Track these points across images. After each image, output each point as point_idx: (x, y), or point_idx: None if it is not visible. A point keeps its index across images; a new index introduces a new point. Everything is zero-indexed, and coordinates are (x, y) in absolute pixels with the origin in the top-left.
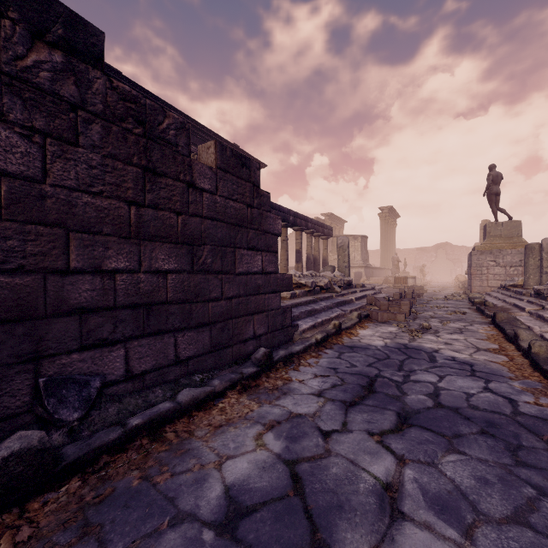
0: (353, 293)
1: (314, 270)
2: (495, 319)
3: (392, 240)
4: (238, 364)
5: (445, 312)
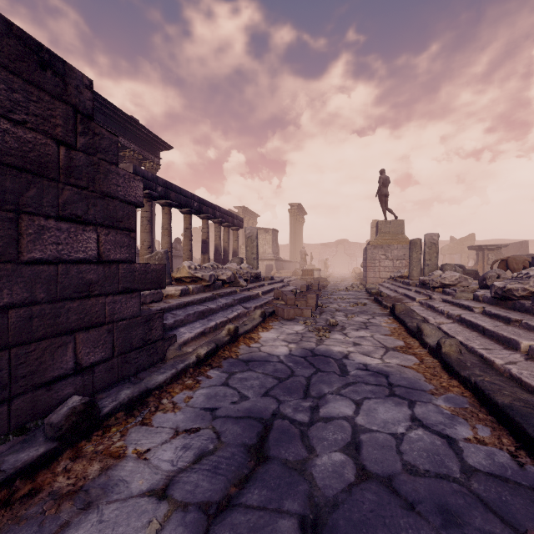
0: (260, 286)
1: (223, 262)
2: (394, 311)
3: (300, 235)
4: (25, 432)
5: (348, 304)
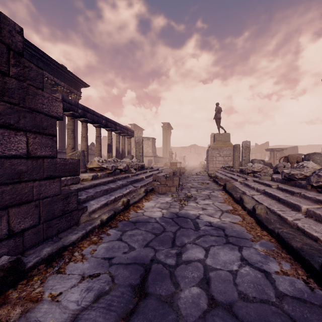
0: (144, 173)
1: (121, 158)
2: (225, 187)
3: (169, 141)
4: None
5: (198, 183)
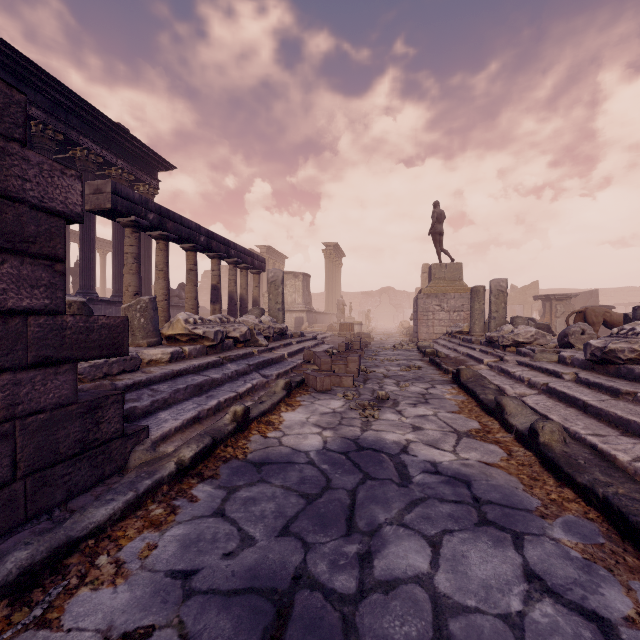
0: (286, 345)
1: (241, 314)
2: (460, 378)
3: (337, 281)
4: None
5: (399, 368)
